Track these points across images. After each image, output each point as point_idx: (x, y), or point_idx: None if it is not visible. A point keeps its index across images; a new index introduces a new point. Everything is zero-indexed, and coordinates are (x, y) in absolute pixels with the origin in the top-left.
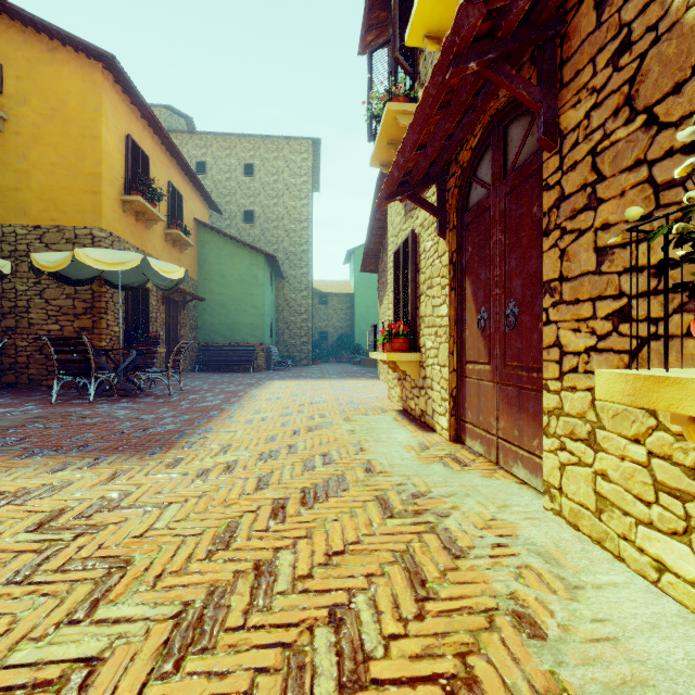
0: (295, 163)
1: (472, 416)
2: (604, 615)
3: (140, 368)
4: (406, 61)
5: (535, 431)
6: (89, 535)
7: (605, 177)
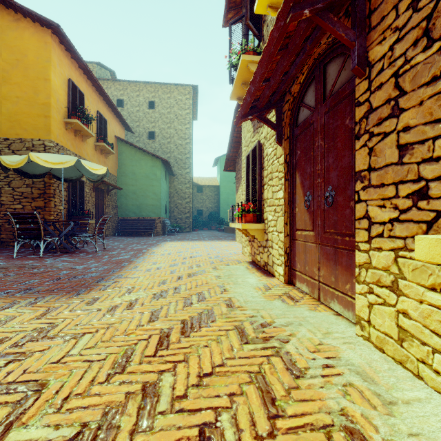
0: (182, 101)
1: (301, 266)
2: (417, 429)
3: (77, 234)
4: (254, 27)
5: (348, 278)
6: (18, 362)
7: (406, 92)
